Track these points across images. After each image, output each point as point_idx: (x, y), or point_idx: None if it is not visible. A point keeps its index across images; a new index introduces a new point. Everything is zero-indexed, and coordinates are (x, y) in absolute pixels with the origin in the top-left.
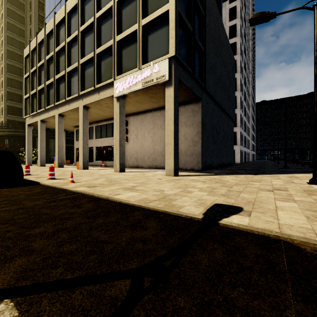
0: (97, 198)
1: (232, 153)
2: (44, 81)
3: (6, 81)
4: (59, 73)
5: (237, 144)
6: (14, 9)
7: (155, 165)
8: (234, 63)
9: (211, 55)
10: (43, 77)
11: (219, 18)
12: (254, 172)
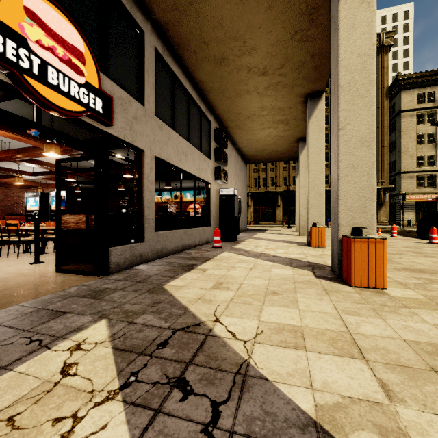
0: None
1: None
2: None
3: None
4: None
5: None
6: None
7: None
8: None
9: None
10: None
11: None
12: None
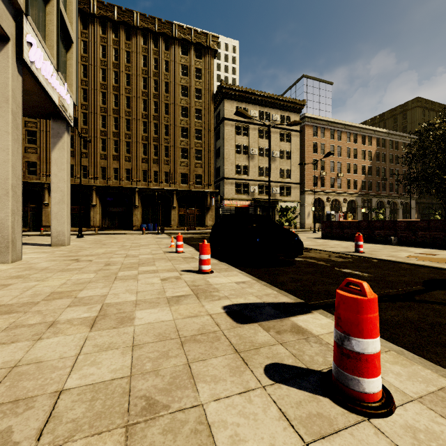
0: None
1: None
2: None
3: None
4: None
5: None
6: None
7: None
8: None
9: None
10: None
11: None
12: None
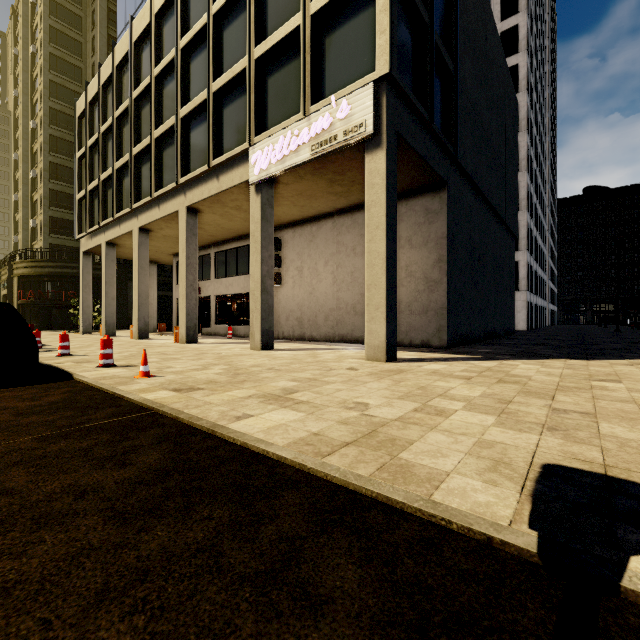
0: (187, 427)
1: (511, 309)
2: (113, 162)
3: (48, 170)
4: (140, 142)
5: (521, 289)
6: (63, 27)
7: (341, 334)
8: (515, 107)
9: (469, 84)
10: (111, 153)
11: (486, 1)
12: (577, 352)
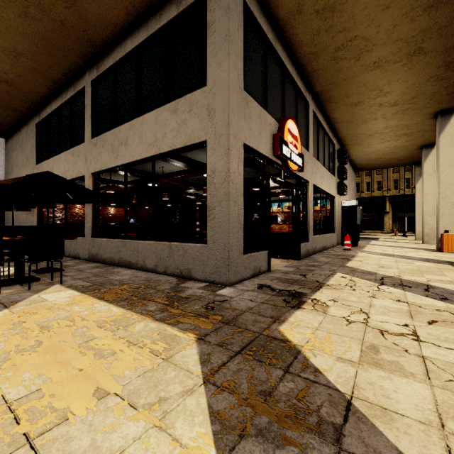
0: None
1: None
2: None
3: None
4: None
5: None
6: None
7: None
8: None
9: None
10: None
11: None
12: None
